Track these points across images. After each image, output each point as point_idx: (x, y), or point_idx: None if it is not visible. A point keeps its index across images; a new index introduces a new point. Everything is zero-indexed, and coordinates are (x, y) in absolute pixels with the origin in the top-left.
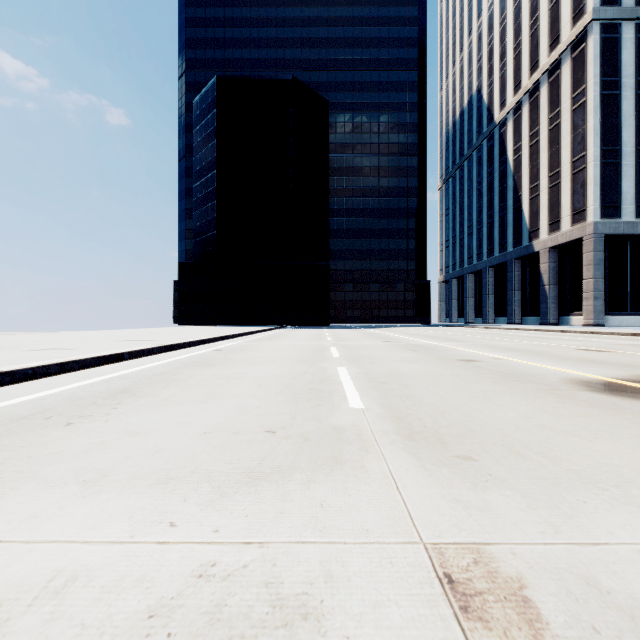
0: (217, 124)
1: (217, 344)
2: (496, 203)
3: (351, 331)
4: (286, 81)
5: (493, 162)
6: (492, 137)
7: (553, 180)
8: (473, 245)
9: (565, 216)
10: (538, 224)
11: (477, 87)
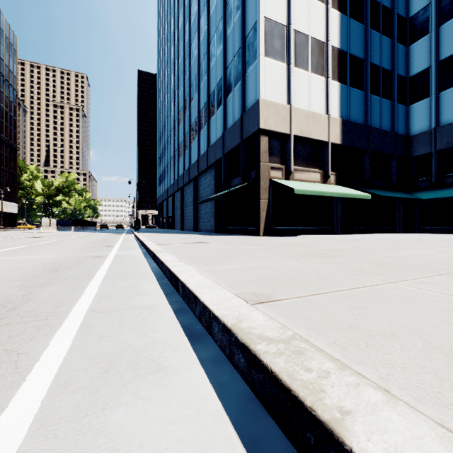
0: None
1: (128, 250)
2: None
3: None
4: None
5: None
6: None
7: None
8: None
9: None
10: None
11: None
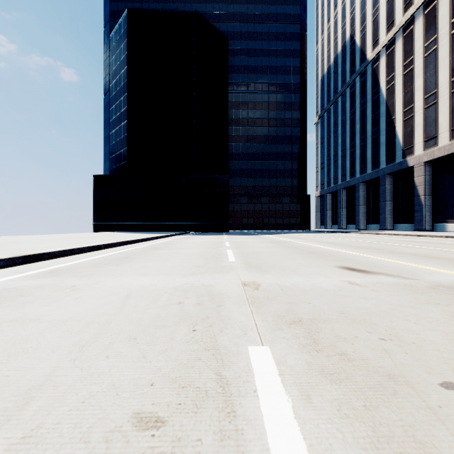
0: (128, 51)
1: None
2: (369, 128)
3: (253, 238)
4: (190, 14)
5: (366, 94)
6: (365, 73)
7: (429, 101)
8: (346, 165)
9: (443, 132)
10: (412, 142)
11: (350, 34)
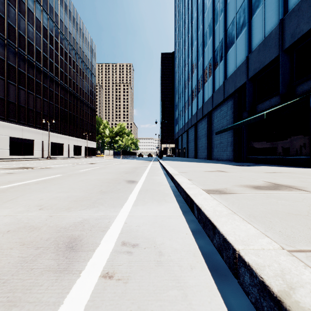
0: None
1: (154, 200)
2: None
3: None
4: None
5: None
6: None
7: None
8: None
9: None
10: None
11: None
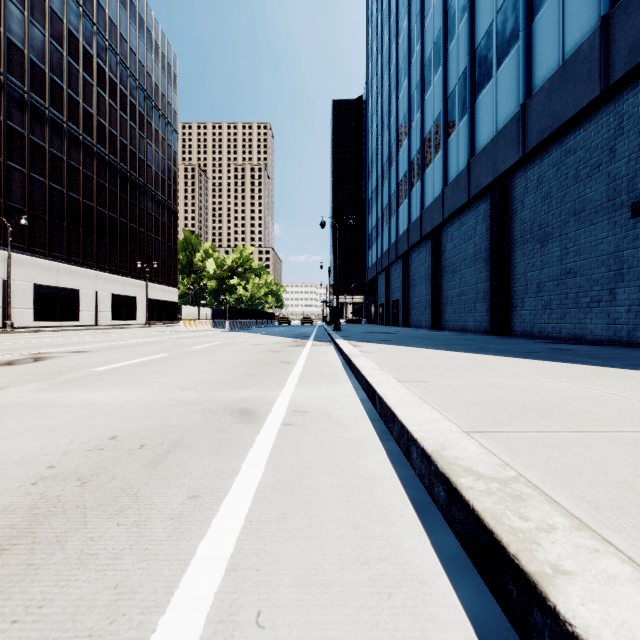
0: None
1: None
2: None
3: None
4: None
5: None
6: None
7: None
8: None
9: None
10: None
11: None
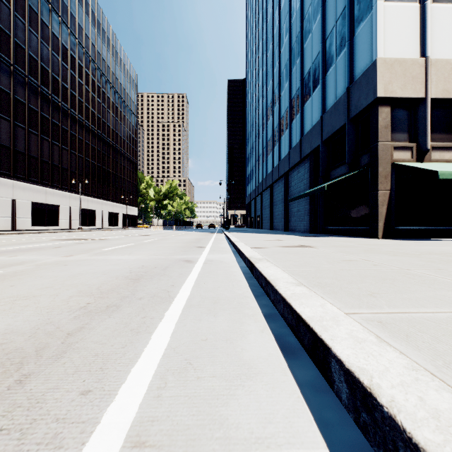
0: None
1: (219, 253)
2: None
3: None
4: None
5: None
6: None
7: None
8: None
9: None
10: None
11: None
